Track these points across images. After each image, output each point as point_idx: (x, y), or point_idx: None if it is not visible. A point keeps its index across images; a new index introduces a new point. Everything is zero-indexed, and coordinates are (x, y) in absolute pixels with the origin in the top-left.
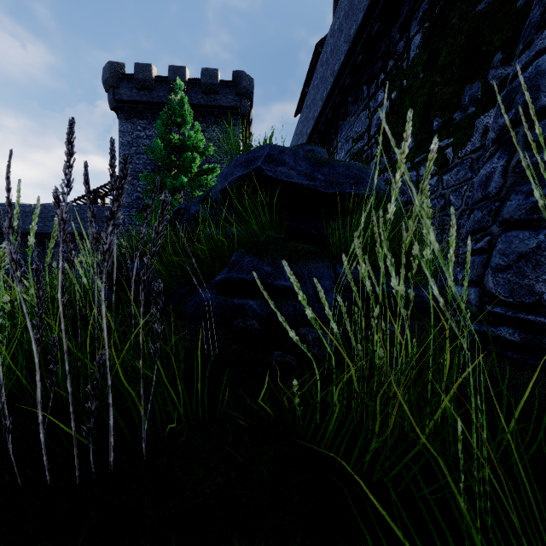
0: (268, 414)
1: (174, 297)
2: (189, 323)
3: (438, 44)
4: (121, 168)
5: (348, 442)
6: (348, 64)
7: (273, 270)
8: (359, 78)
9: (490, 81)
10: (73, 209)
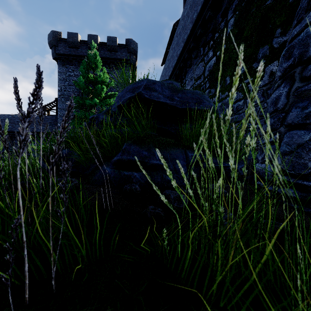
0: (145, 251)
1: (88, 170)
2: (96, 187)
3: (244, 24)
4: (36, 79)
5: (200, 272)
6: (192, 35)
7: (149, 153)
8: (198, 43)
9: (274, 45)
10: (30, 117)
